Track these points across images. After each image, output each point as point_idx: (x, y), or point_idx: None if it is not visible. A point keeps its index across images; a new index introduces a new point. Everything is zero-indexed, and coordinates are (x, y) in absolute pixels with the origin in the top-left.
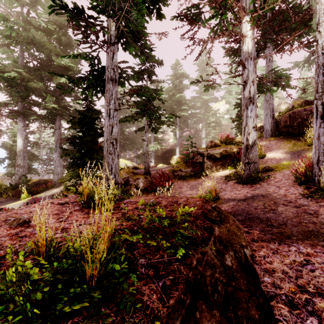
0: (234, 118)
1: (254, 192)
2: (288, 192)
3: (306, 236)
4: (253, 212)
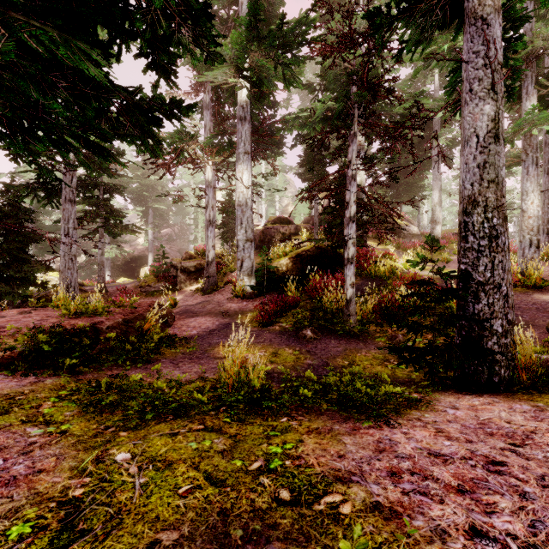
0: (218, 225)
1: (205, 299)
2: (223, 297)
3: (206, 314)
4: (192, 309)
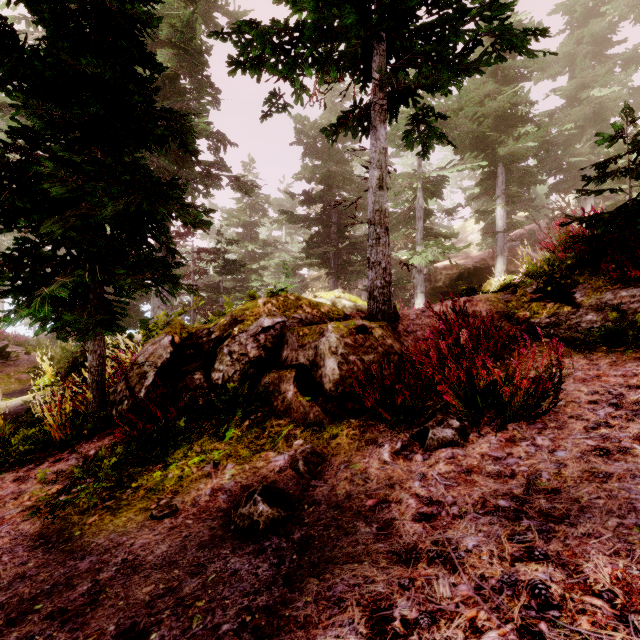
0: None
1: None
2: None
3: None
4: None
